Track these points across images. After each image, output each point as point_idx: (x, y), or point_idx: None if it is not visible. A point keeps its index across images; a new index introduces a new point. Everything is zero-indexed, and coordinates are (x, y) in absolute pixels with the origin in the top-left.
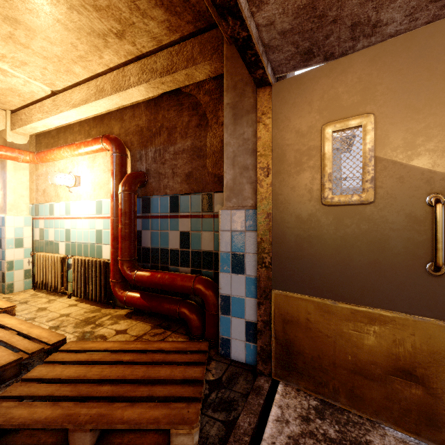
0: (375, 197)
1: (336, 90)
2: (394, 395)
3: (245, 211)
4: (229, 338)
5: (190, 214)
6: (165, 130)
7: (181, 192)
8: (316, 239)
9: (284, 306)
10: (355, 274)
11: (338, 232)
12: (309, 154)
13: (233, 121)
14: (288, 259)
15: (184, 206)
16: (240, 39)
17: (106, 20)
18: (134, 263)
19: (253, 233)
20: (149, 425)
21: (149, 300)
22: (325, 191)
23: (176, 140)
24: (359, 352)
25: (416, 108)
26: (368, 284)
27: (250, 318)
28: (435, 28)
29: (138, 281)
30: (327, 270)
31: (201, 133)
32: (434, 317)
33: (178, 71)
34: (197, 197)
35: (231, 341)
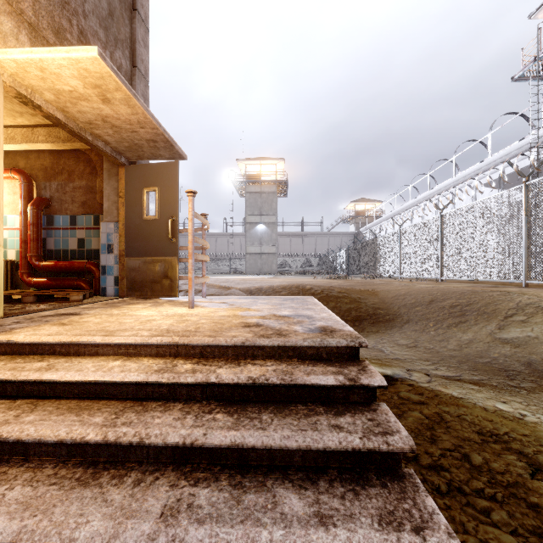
0: (159, 217)
1: (148, 175)
2: (164, 286)
3: (114, 223)
4: (106, 286)
5: (85, 227)
6: (66, 172)
7: (79, 213)
8: (142, 234)
9: (130, 264)
10: (154, 246)
11: (149, 230)
12: (139, 199)
13: (109, 178)
14: (132, 243)
15: (81, 222)
16: (102, 153)
17: (26, 109)
18: (41, 258)
19: (118, 234)
20: (61, 293)
21: (54, 280)
22: (144, 214)
23: (75, 179)
24: (155, 274)
25: (169, 188)
26: (157, 249)
27: (117, 275)
28: (173, 163)
29: (45, 268)
30: (145, 245)
31: (93, 178)
32: (173, 256)
33: (76, 143)
34: (90, 217)
35: (107, 288)
